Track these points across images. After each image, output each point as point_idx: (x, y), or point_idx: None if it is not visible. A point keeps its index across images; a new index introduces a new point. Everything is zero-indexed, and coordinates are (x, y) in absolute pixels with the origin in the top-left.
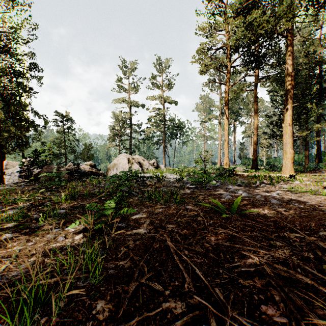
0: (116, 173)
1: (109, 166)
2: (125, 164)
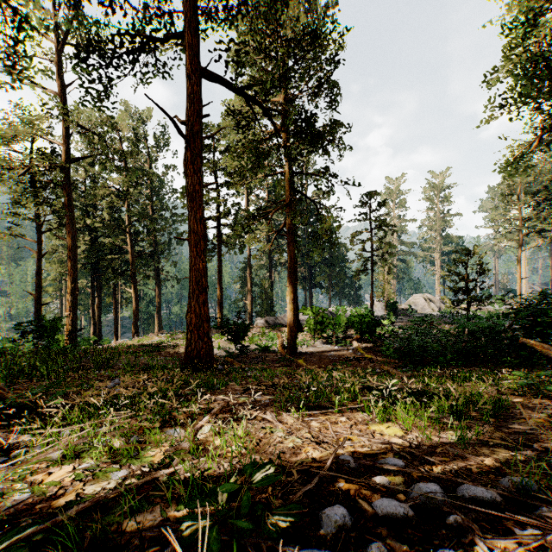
0: (418, 309)
1: (406, 303)
2: (424, 303)
